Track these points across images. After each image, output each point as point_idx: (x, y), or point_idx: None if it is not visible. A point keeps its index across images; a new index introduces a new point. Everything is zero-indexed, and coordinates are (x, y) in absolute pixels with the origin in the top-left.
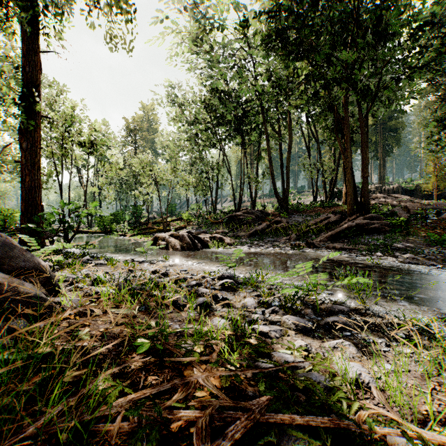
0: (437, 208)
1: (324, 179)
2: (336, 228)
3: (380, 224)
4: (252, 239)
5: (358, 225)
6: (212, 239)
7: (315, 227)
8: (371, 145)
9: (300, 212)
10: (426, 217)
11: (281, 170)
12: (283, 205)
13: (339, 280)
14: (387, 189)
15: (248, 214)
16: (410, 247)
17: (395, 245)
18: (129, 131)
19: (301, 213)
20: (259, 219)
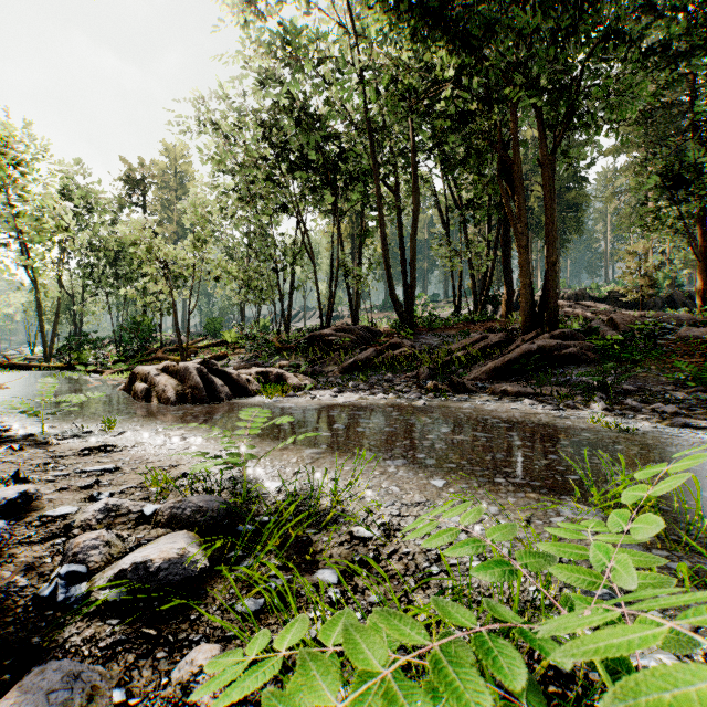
0: (662, 321)
1: (473, 276)
2: (503, 356)
3: (580, 348)
4: (347, 377)
5: (542, 349)
6: (260, 377)
7: (463, 354)
8: (541, 229)
9: (435, 330)
10: (657, 335)
11: (402, 256)
12: (405, 318)
13: (580, 499)
14: (567, 297)
15: (343, 333)
16: (646, 390)
17: (616, 386)
18: (131, 183)
19: (436, 332)
20: (363, 341)
